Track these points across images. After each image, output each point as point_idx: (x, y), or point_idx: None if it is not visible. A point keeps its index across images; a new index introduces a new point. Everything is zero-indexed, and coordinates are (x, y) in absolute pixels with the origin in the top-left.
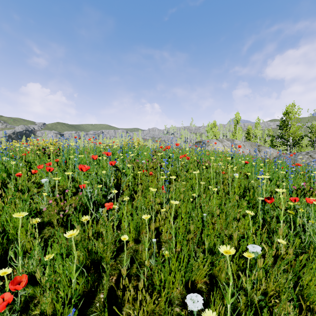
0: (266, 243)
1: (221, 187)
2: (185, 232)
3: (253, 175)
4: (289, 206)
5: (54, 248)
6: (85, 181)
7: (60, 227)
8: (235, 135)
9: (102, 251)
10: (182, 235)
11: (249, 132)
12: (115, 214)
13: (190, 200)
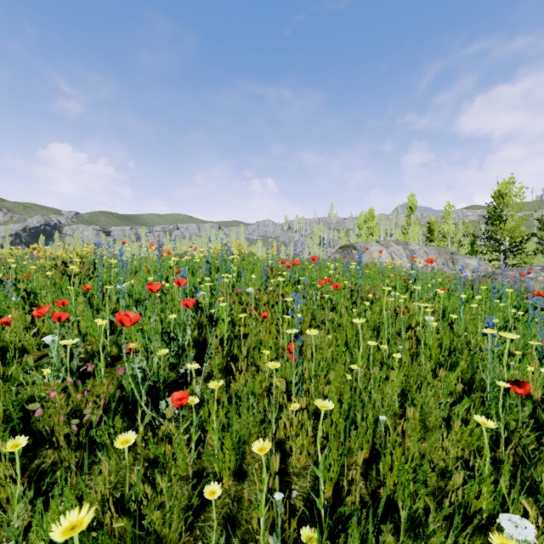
0: (531, 499)
1: (405, 347)
2: (341, 457)
3: (463, 318)
4: (541, 386)
5: (53, 512)
6: (130, 345)
7: (73, 453)
8: (407, 234)
9: (161, 525)
10: (337, 464)
11: (431, 227)
12: (194, 415)
13: (347, 378)
